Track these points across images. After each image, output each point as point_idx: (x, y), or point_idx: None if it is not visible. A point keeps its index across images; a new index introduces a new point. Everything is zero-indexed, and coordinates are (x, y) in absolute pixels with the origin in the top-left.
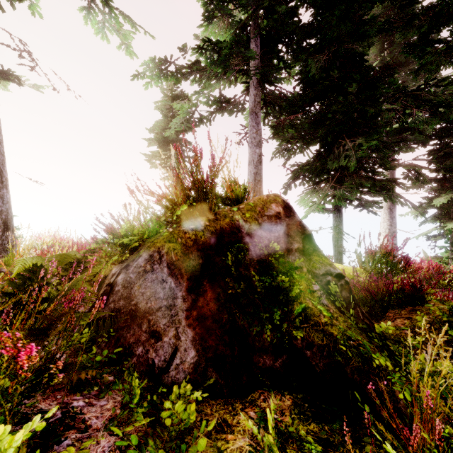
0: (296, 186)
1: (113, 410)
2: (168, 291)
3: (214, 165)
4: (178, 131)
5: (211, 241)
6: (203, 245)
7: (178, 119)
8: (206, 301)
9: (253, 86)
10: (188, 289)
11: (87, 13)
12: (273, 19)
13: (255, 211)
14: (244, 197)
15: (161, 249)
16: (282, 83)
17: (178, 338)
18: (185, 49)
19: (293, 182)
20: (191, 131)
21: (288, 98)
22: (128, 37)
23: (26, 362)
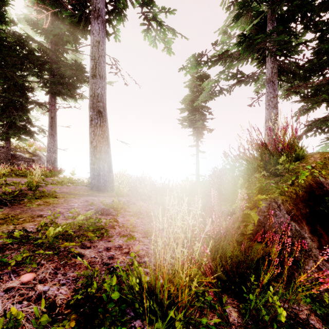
0: (307, 137)
1: (322, 317)
2: (295, 232)
3: (295, 136)
4: (202, 101)
5: (307, 194)
6: (303, 198)
7: (204, 93)
8: (326, 242)
9: (270, 61)
10: (310, 232)
11: (146, 33)
12: (293, 5)
13: (328, 169)
14: (303, 156)
15: (276, 200)
16: (298, 54)
17: (320, 269)
18: (215, 44)
19: (305, 133)
20: (211, 100)
21: (307, 66)
22: (169, 42)
23: (327, 286)
